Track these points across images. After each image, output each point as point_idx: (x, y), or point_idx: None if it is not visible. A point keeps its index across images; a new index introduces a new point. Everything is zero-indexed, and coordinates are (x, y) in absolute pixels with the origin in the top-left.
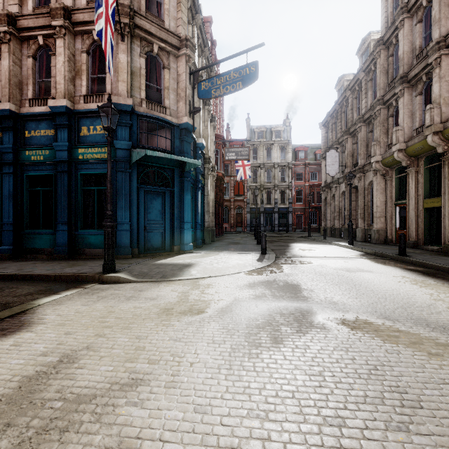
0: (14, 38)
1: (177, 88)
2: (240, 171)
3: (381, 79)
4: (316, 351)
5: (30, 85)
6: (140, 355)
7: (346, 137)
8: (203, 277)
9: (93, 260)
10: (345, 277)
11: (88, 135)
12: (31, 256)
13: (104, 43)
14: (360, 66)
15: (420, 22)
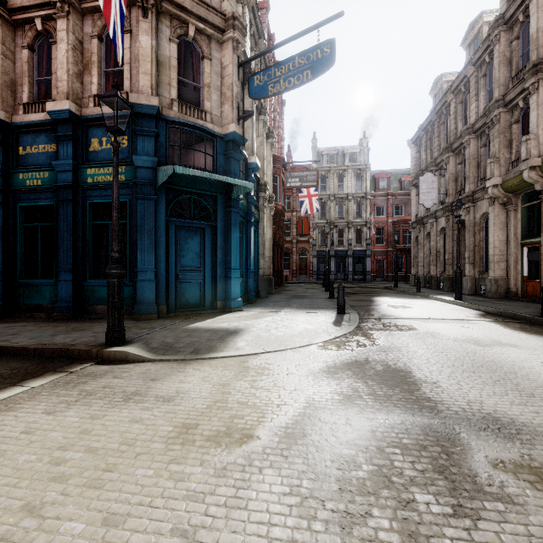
0: (4, 22)
1: (221, 85)
2: (305, 203)
3: (501, 72)
4: None
5: (25, 86)
6: None
7: (448, 156)
8: (254, 353)
9: (104, 322)
10: (480, 356)
11: (100, 149)
12: (26, 315)
13: (106, 0)
14: (469, 59)
15: None
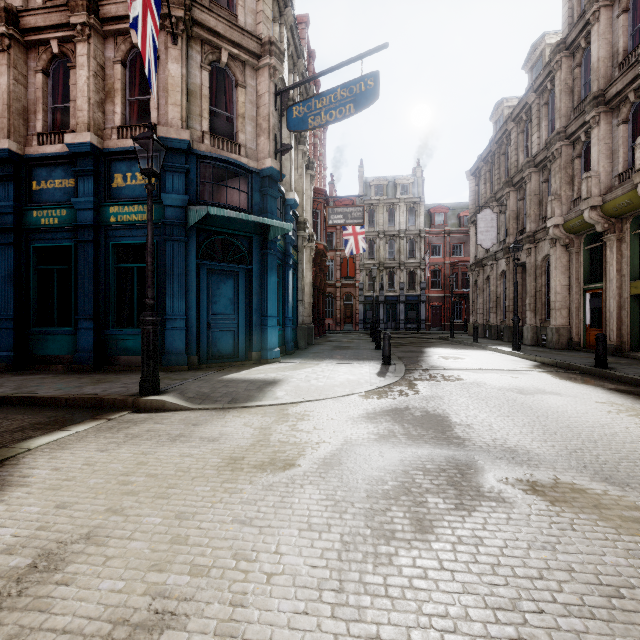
0: (16, 43)
1: (256, 115)
2: (350, 242)
3: (562, 102)
4: (497, 552)
5: (39, 114)
6: (178, 555)
7: (508, 191)
8: (294, 402)
9: (130, 374)
10: (519, 403)
11: (124, 186)
12: (41, 367)
13: (141, 39)
14: (530, 85)
15: (625, 12)
